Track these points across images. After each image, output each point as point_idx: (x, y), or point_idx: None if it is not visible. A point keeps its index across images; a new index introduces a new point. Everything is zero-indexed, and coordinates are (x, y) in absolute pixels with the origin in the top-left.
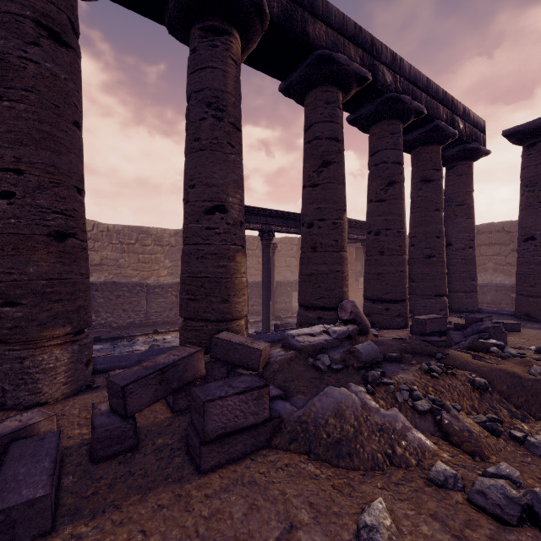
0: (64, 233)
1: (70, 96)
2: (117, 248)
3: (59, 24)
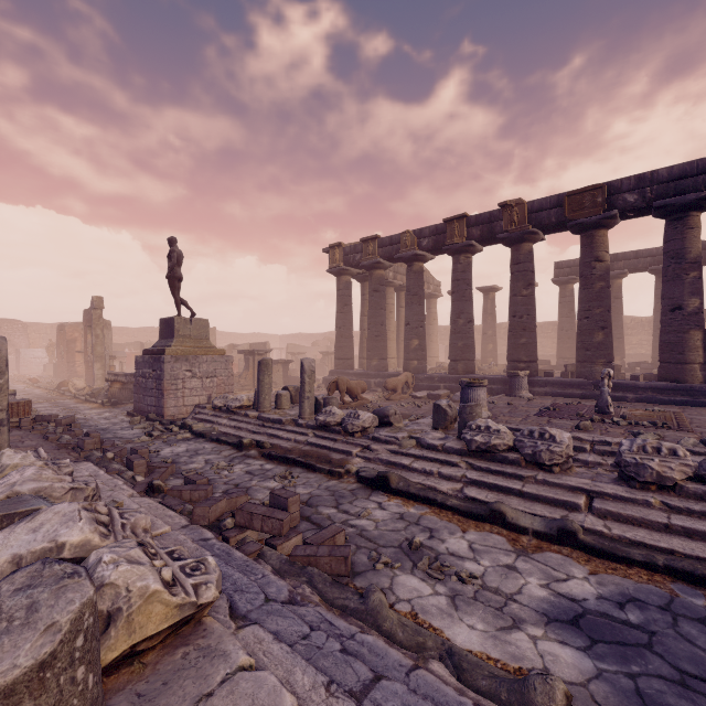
0: (619, 338)
1: (620, 309)
2: (648, 333)
3: (618, 296)
